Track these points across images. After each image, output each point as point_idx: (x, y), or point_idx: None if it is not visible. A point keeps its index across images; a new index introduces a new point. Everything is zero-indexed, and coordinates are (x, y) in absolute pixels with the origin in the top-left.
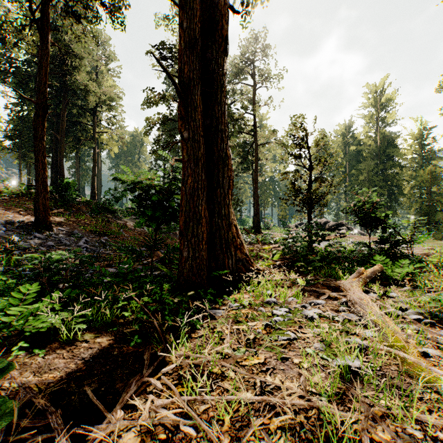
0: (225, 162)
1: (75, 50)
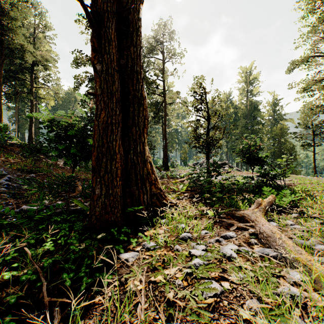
0: (140, 102)
1: (12, 13)
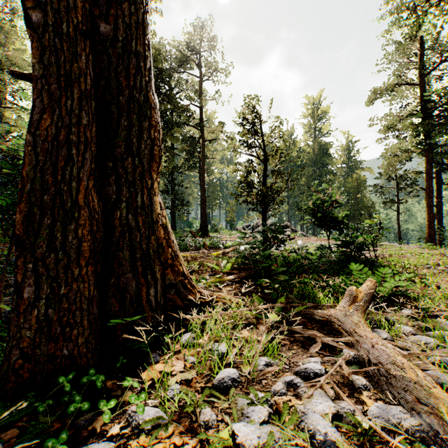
0: (144, 111)
1: None
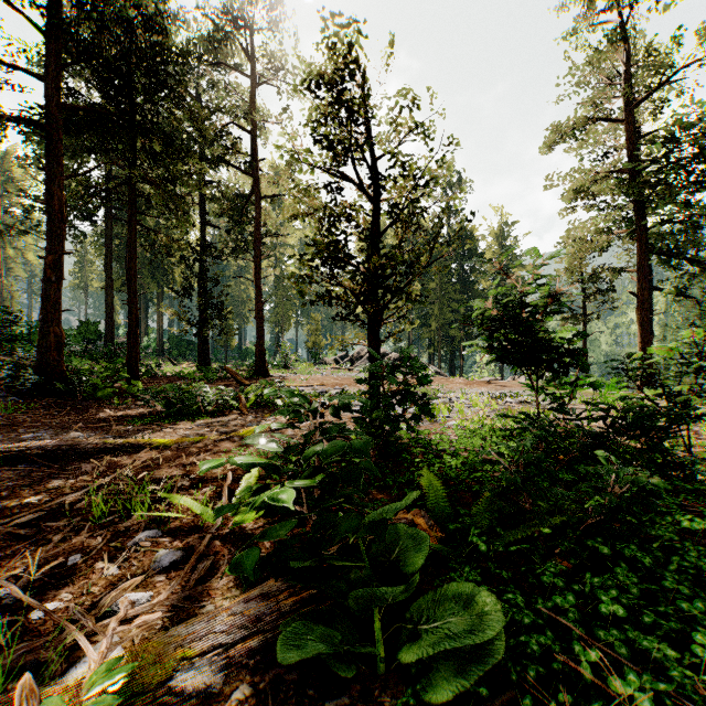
0: None
1: None
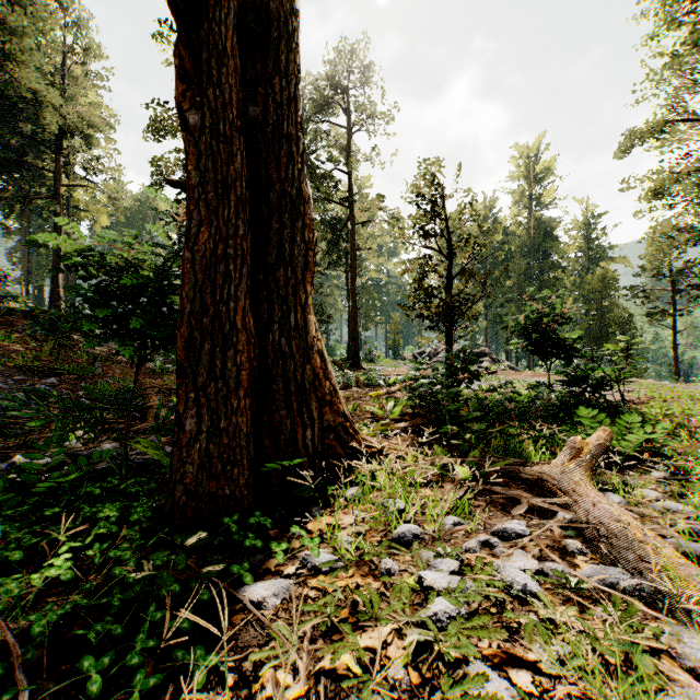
0: (297, 208)
1: (12, 20)
